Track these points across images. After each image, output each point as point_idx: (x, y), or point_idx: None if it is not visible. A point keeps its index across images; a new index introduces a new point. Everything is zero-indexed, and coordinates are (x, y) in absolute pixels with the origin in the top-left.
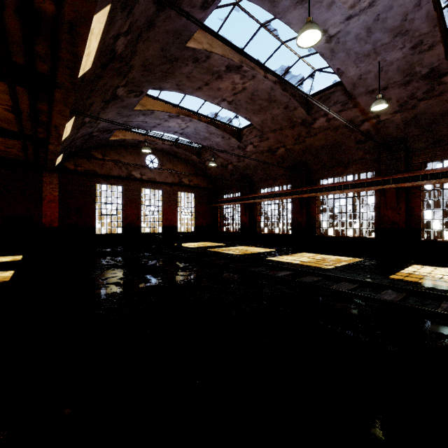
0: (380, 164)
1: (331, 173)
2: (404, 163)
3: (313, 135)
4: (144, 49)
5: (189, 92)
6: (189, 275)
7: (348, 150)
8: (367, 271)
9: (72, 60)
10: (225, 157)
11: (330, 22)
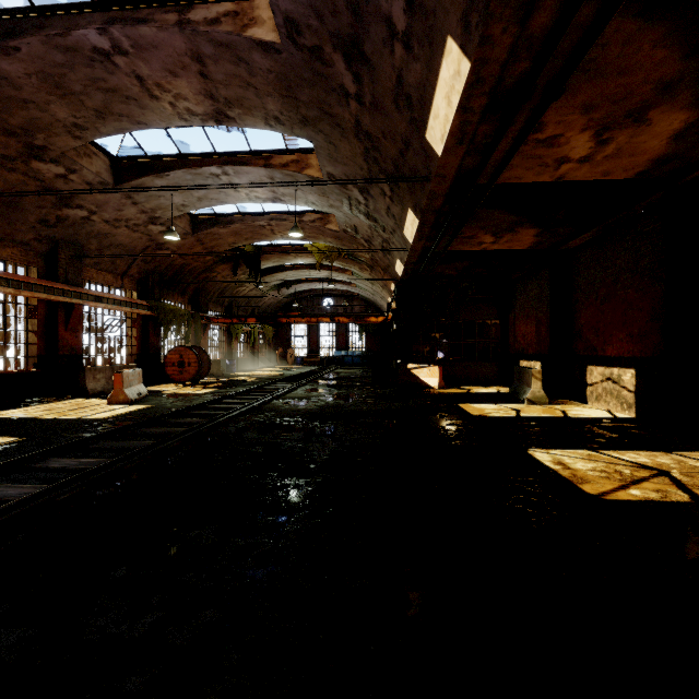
0: None
1: None
2: None
3: None
4: None
5: None
6: None
7: None
8: None
9: None
10: None
11: None
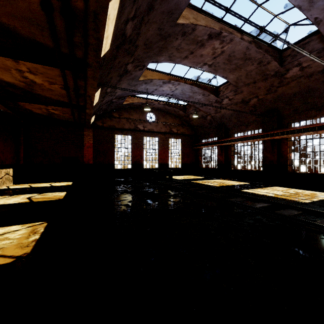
0: None
1: (303, 116)
2: None
3: (286, 84)
4: (146, 30)
5: (178, 61)
6: (179, 201)
7: (322, 94)
8: None
9: (96, 44)
10: (204, 110)
11: None
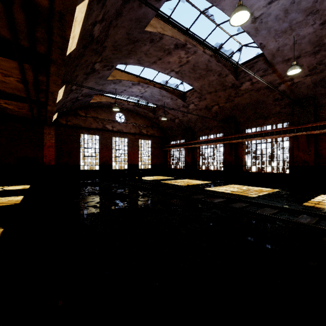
0: (293, 117)
1: (254, 124)
2: (313, 115)
3: (240, 95)
4: (114, 33)
5: (147, 65)
6: (147, 200)
7: (267, 106)
8: (284, 199)
9: (62, 42)
10: (173, 114)
11: (255, 7)
